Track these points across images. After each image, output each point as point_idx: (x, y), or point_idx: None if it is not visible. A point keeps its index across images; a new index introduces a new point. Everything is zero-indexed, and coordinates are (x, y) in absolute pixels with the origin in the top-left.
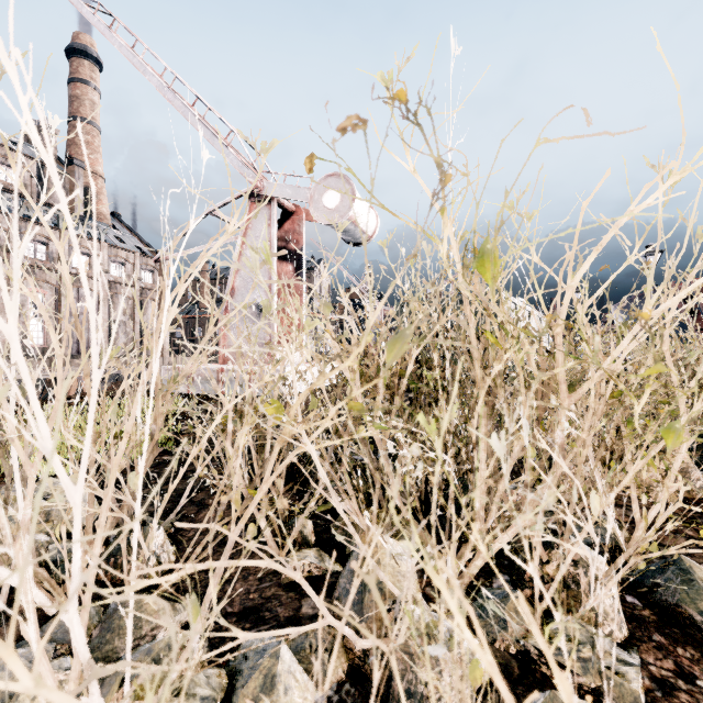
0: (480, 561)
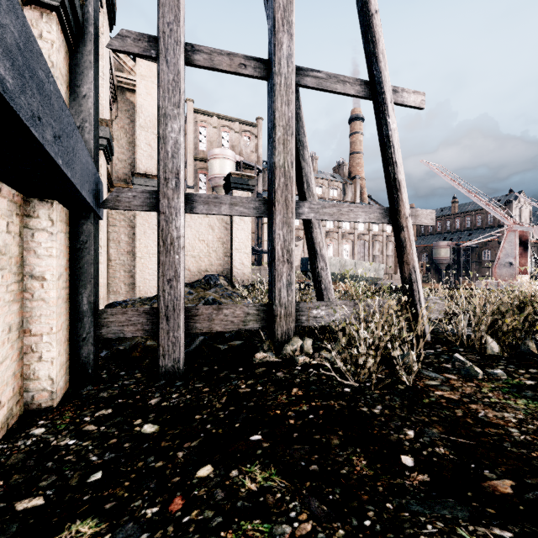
0: None
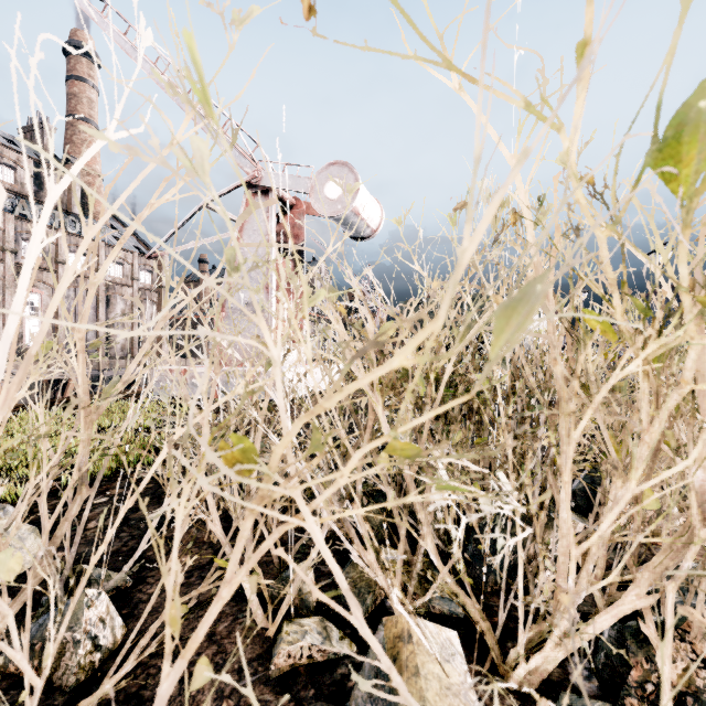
0: (559, 653)
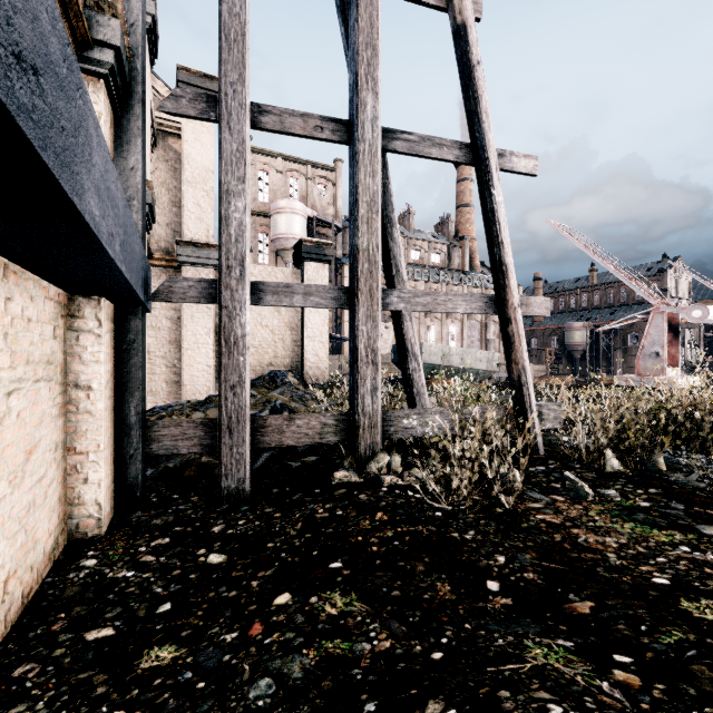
0: None
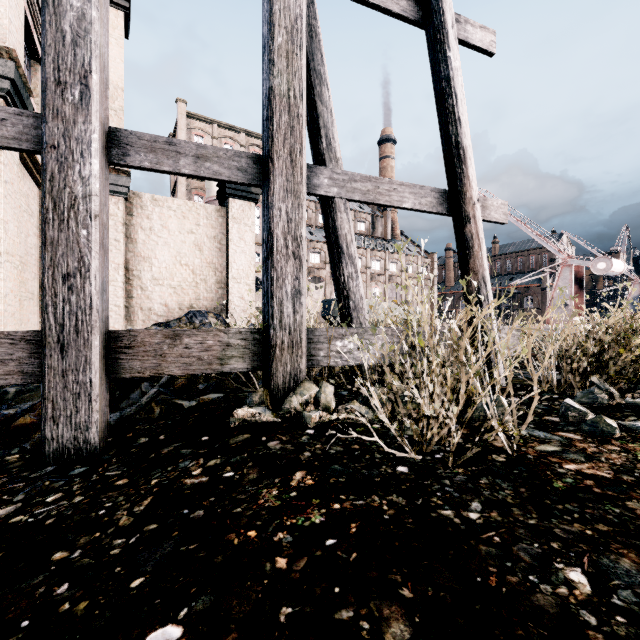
0: None
